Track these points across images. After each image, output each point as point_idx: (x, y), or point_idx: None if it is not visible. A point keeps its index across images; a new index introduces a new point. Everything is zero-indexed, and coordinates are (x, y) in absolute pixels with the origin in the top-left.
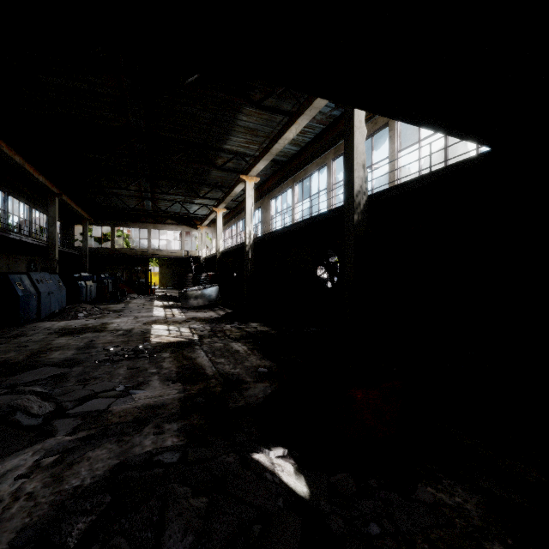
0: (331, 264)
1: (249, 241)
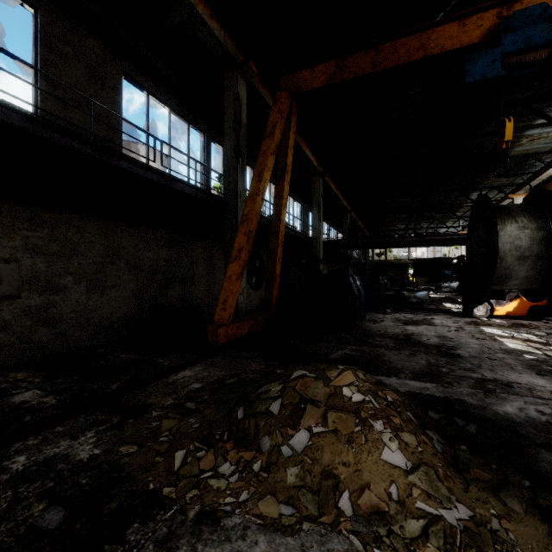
0: None
1: None
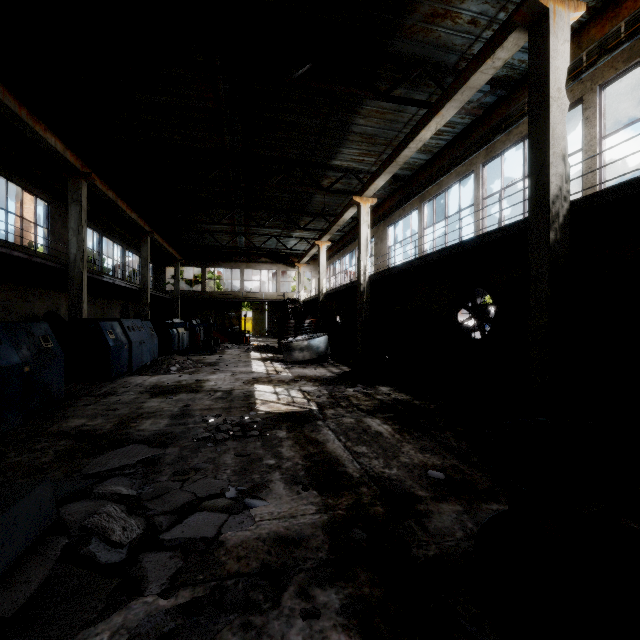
0: (480, 307)
1: (363, 279)
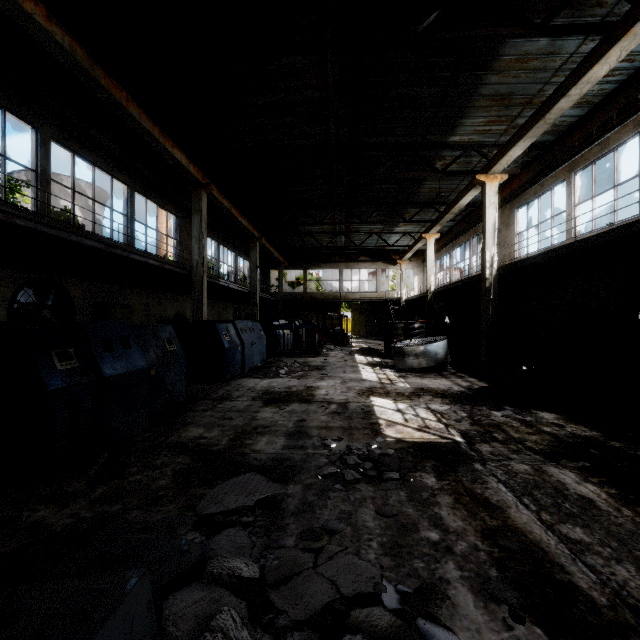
0: None
1: (489, 272)
